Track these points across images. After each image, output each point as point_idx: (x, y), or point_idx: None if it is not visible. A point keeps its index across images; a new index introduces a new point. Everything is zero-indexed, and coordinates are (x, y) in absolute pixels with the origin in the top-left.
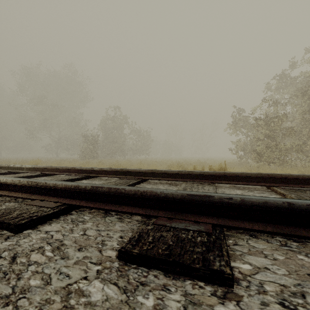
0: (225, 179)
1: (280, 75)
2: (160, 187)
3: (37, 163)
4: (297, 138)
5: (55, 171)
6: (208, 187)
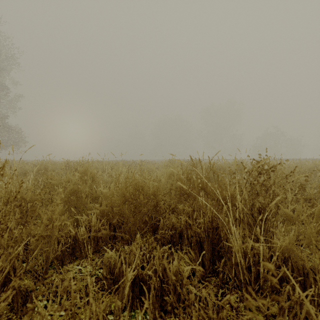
0: None
1: None
2: None
3: None
4: None
5: None
6: None
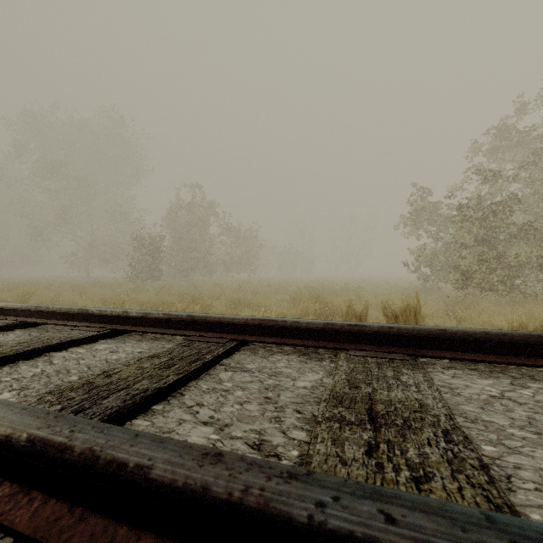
0: (442, 347)
1: (498, 127)
2: (282, 367)
3: (30, 292)
4: (536, 243)
5: (46, 317)
6: (410, 376)
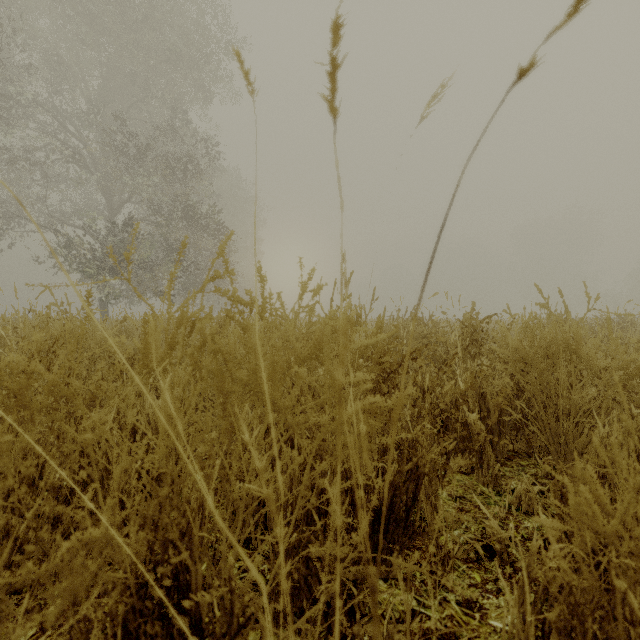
0: None
1: None
2: None
3: None
4: None
5: None
6: None
